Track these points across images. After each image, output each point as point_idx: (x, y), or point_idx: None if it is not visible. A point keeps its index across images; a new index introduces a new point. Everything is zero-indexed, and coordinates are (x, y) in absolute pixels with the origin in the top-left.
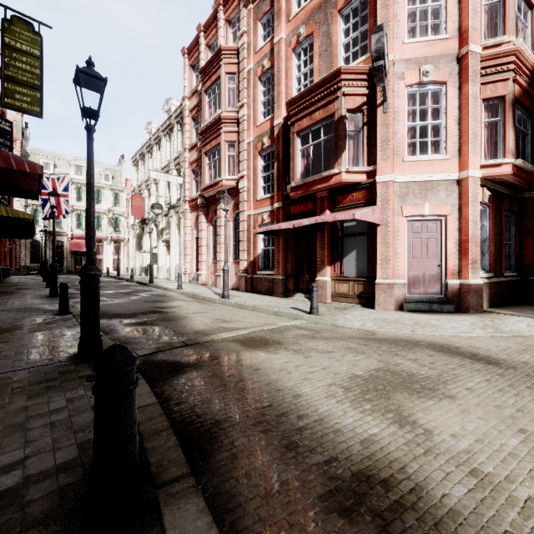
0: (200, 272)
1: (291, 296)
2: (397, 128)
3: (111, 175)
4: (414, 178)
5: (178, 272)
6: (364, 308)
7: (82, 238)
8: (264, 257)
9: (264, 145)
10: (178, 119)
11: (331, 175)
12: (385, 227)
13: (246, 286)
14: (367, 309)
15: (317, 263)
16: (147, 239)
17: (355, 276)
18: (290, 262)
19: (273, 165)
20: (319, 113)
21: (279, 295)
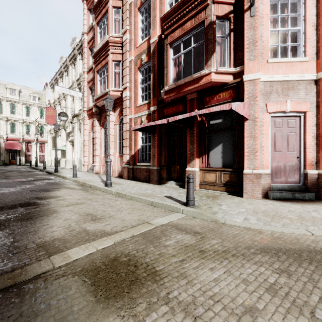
0: (94, 164)
1: (164, 183)
2: (262, 32)
3: (37, 97)
4: (277, 77)
5: (79, 164)
6: (231, 195)
7: (15, 140)
8: (143, 151)
9: (142, 61)
10: (79, 51)
11: (201, 76)
12: (252, 121)
13: (128, 175)
14: (236, 198)
15: (187, 155)
16: (59, 140)
17: (221, 167)
18: (164, 155)
19: (149, 78)
20: (190, 22)
21: (155, 183)
